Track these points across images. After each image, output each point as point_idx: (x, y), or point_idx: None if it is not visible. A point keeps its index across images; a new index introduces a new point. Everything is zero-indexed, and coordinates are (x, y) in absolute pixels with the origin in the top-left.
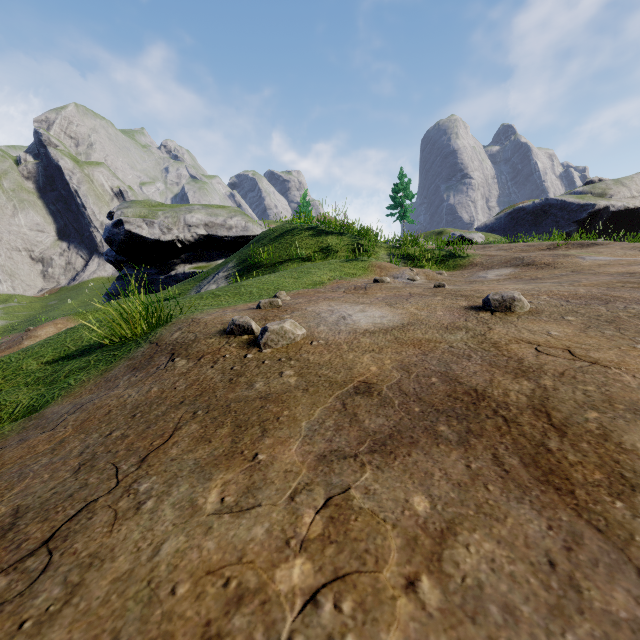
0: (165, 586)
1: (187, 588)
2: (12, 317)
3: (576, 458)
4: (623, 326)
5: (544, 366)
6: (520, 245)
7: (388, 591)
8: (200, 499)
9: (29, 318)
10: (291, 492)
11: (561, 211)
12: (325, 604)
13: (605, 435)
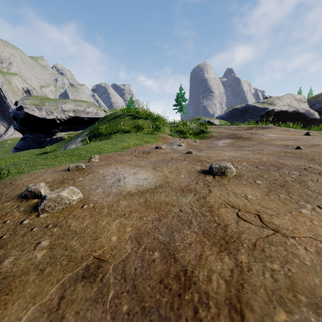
0: None
1: None
2: None
3: None
4: (290, 190)
5: (242, 235)
6: (235, 127)
7: None
8: None
9: None
10: None
11: (253, 110)
12: None
13: None
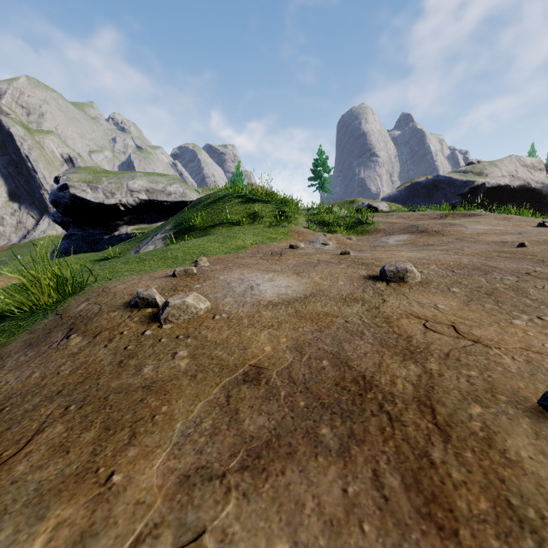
0: None
1: None
2: None
3: (460, 475)
4: (500, 299)
5: (431, 345)
6: (416, 214)
7: None
8: None
9: None
10: (132, 541)
11: (448, 186)
12: None
13: (489, 439)
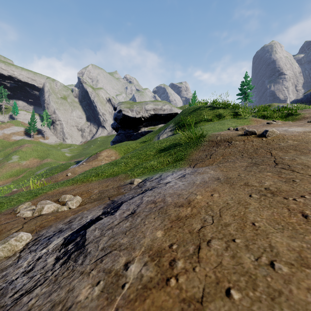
0: None
1: None
2: (73, 153)
3: None
4: None
5: None
6: None
7: None
8: None
9: (78, 153)
10: None
11: None
12: None
13: None
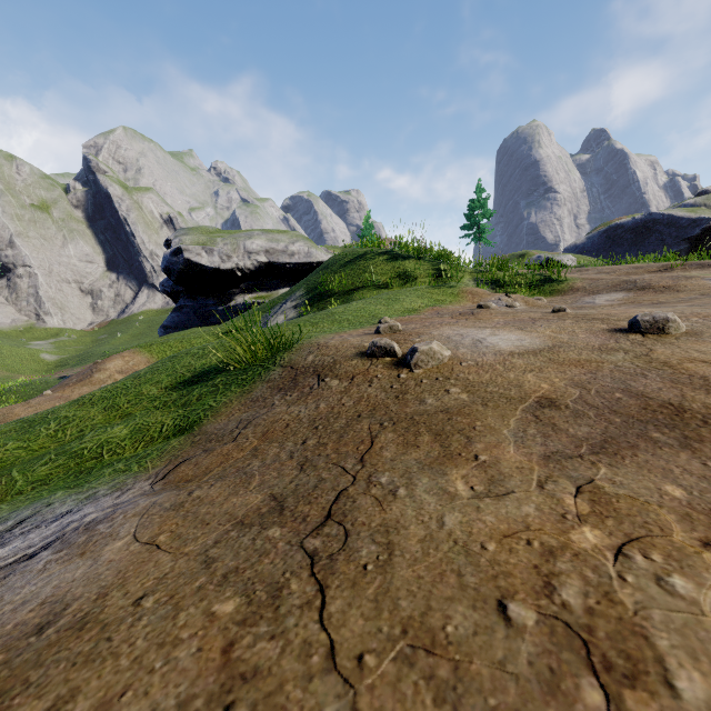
0: (472, 544)
1: (494, 546)
2: (63, 352)
3: None
4: None
5: None
6: (625, 267)
7: (688, 548)
8: (449, 488)
9: (80, 353)
10: (536, 483)
11: (668, 227)
12: (634, 556)
13: None
